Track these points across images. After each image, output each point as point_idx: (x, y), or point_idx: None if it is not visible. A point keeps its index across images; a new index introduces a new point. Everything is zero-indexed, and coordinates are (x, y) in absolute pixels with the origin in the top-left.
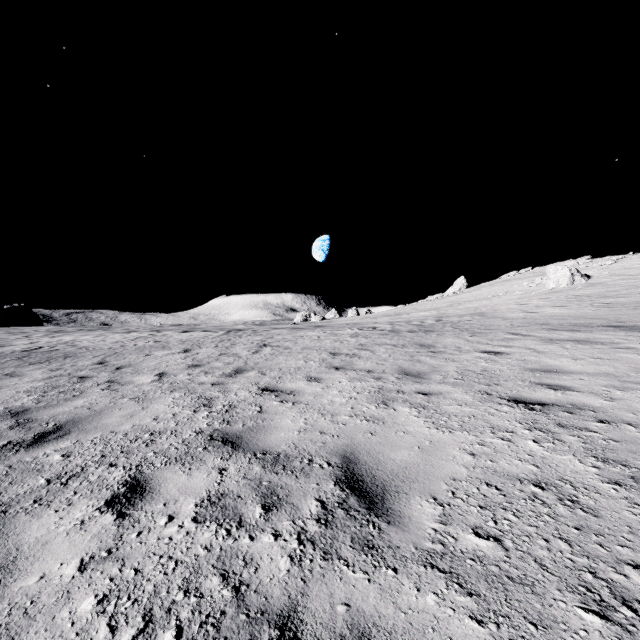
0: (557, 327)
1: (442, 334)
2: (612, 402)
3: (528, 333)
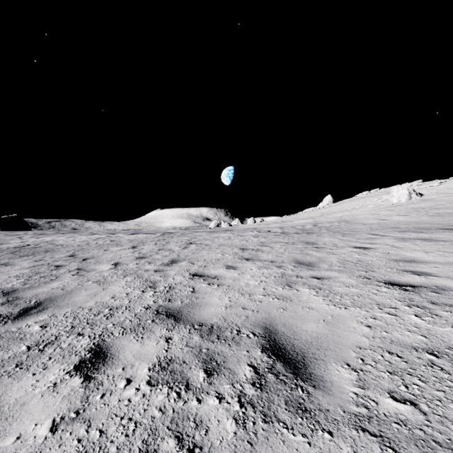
0: (405, 230)
1: (320, 235)
2: None
3: (385, 234)
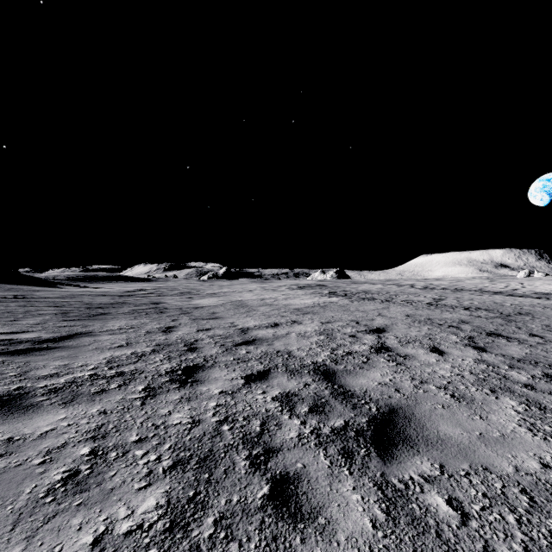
0: None
1: None
2: None
3: None
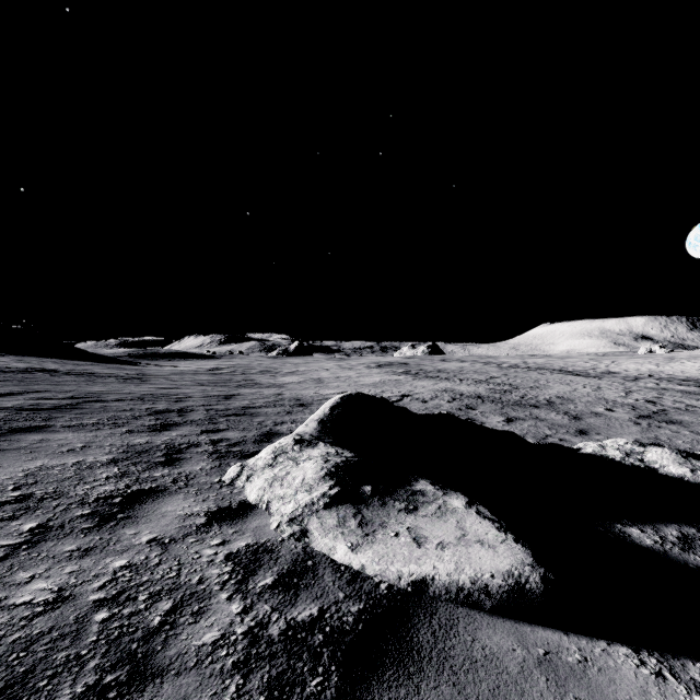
0: None
1: (688, 359)
2: (673, 366)
3: None
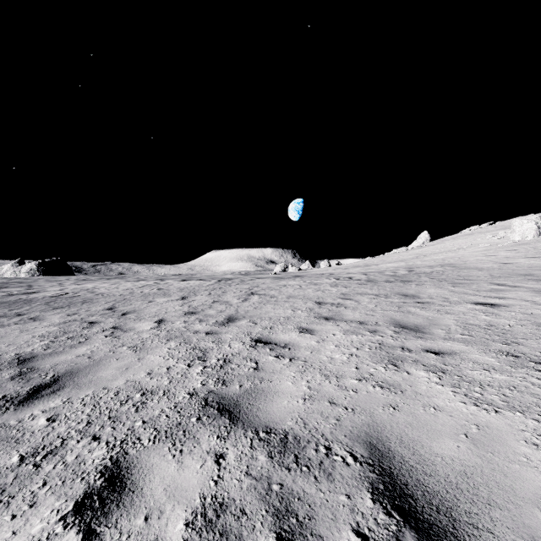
0: None
1: (421, 284)
2: None
3: (515, 284)
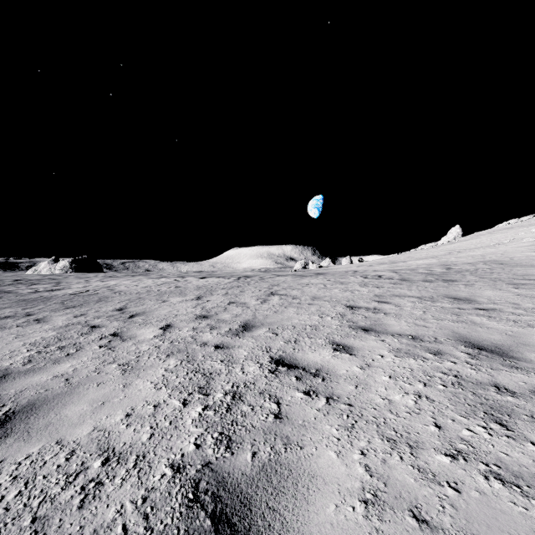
0: None
1: (471, 285)
2: None
3: None
